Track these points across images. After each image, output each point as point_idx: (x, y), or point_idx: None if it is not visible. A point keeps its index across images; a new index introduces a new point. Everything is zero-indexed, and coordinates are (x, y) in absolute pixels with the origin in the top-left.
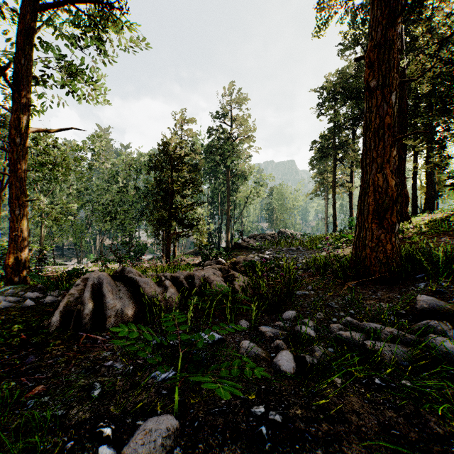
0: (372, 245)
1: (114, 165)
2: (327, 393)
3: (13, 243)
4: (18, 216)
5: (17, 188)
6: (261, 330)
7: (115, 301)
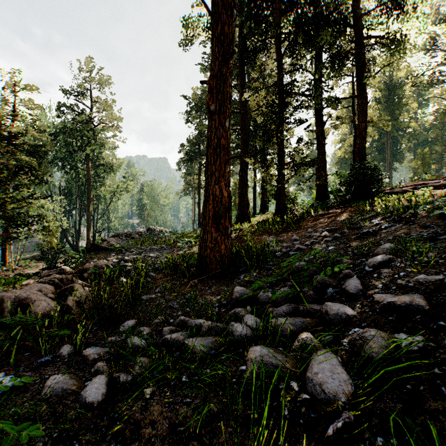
0: (211, 245)
1: None
2: (132, 411)
3: None
4: None
5: None
6: (84, 355)
7: None
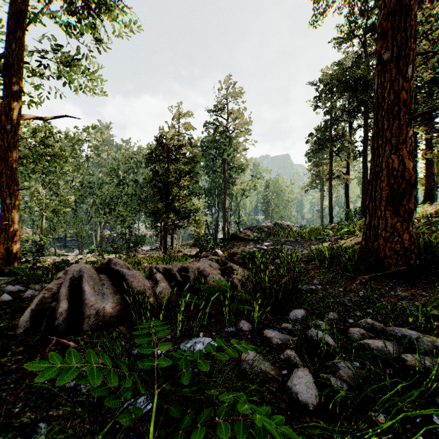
0: (385, 234)
1: (114, 159)
2: None
3: (3, 233)
4: (9, 205)
5: (8, 176)
6: (266, 336)
7: (96, 298)
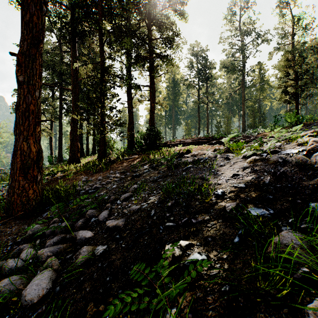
0: (19, 192)
1: None
2: None
3: None
4: None
5: None
6: None
7: None
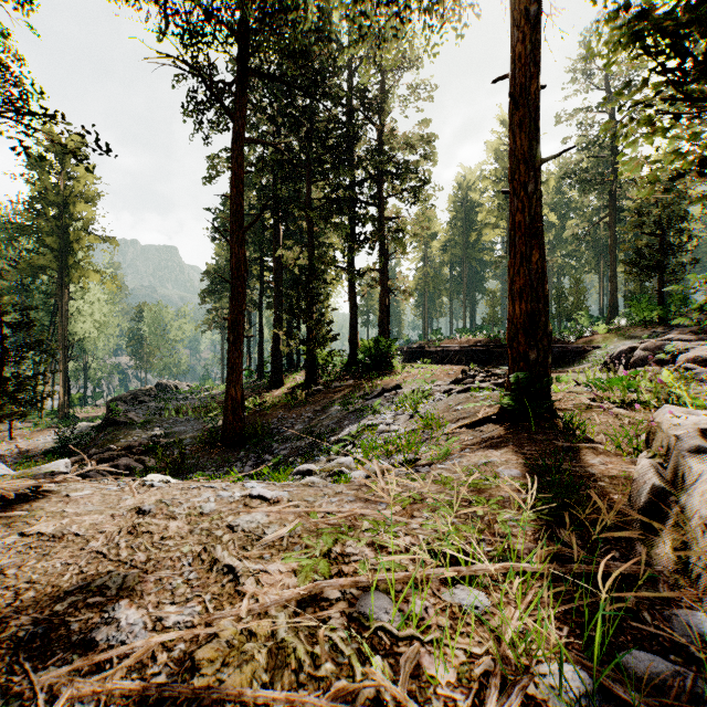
0: (230, 428)
1: None
2: None
3: None
4: None
5: None
6: None
7: None
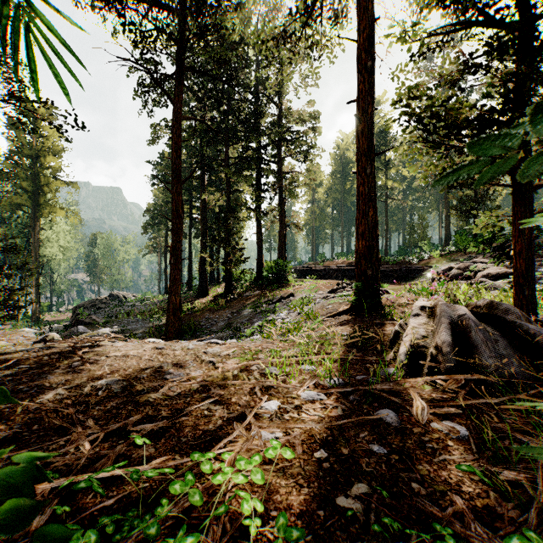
0: (171, 325)
1: None
2: None
3: None
4: None
5: None
6: None
7: None
